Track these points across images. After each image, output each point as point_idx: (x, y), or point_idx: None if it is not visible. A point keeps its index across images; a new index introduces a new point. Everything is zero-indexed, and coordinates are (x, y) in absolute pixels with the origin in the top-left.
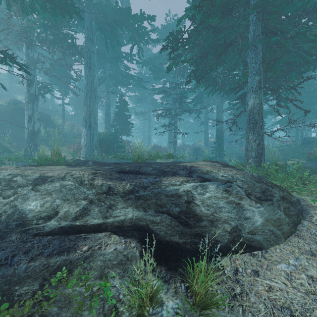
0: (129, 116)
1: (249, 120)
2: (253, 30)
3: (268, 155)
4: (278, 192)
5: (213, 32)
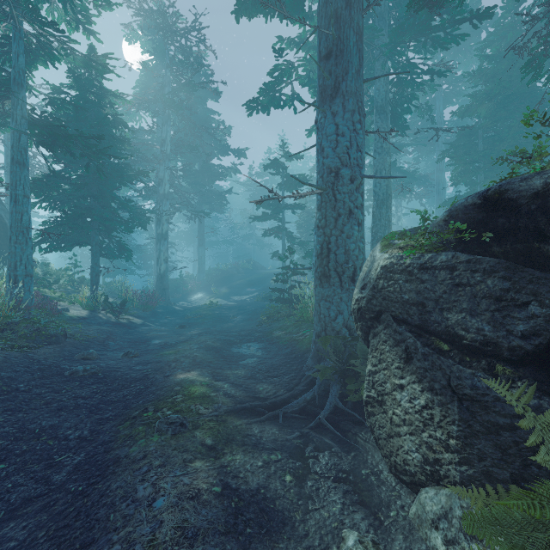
0: None
1: None
2: None
3: None
4: None
5: None
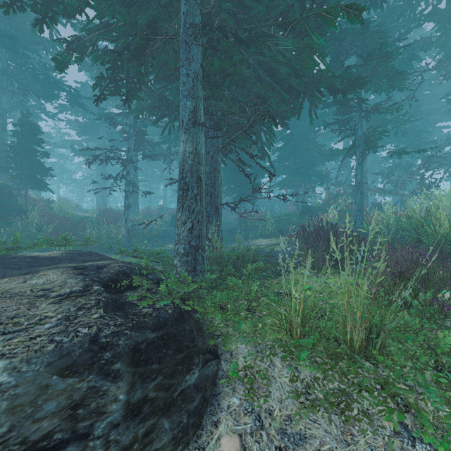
0: (46, 155)
1: (179, 183)
2: (184, 12)
3: (262, 228)
4: (124, 394)
5: (123, 2)
